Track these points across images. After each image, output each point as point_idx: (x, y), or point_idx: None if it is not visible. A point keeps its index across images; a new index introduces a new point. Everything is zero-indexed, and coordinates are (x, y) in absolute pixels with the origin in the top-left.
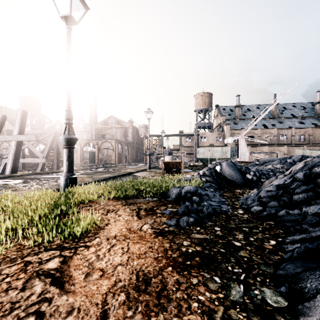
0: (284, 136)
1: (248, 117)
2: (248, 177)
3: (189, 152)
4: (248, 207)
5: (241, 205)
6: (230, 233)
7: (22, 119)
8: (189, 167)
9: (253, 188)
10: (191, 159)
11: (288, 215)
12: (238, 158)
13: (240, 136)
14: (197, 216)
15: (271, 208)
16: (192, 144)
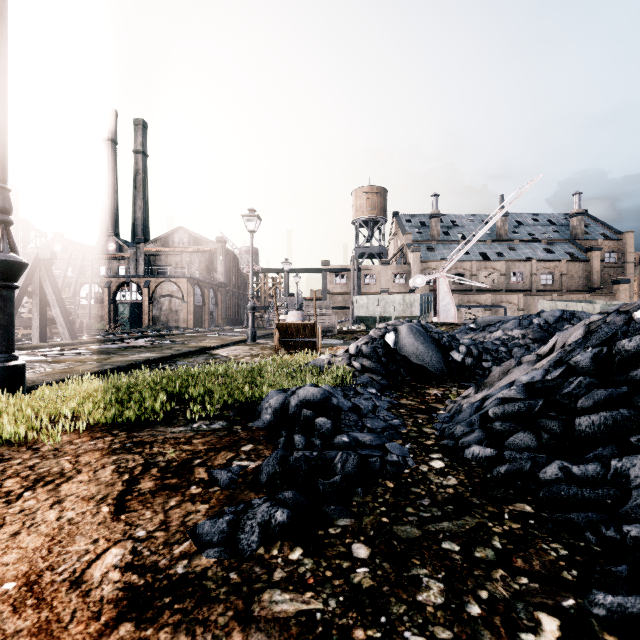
0: (519, 275)
1: (454, 238)
2: (454, 357)
3: (342, 305)
4: (458, 447)
5: (440, 437)
6: (400, 574)
7: None
8: (339, 334)
9: (467, 384)
10: (344, 318)
11: (570, 481)
12: (436, 317)
13: (439, 274)
14: (305, 499)
15: (519, 454)
16: (348, 288)
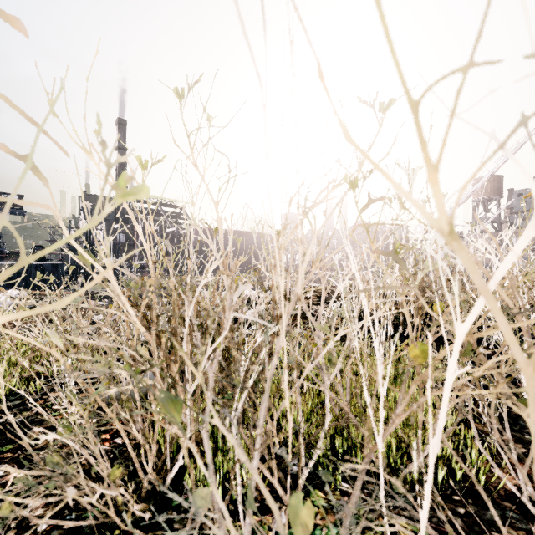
0: None
1: None
2: None
3: None
4: None
5: None
6: None
7: (316, 254)
8: None
9: None
10: None
11: None
12: None
13: None
14: None
15: None
16: None
